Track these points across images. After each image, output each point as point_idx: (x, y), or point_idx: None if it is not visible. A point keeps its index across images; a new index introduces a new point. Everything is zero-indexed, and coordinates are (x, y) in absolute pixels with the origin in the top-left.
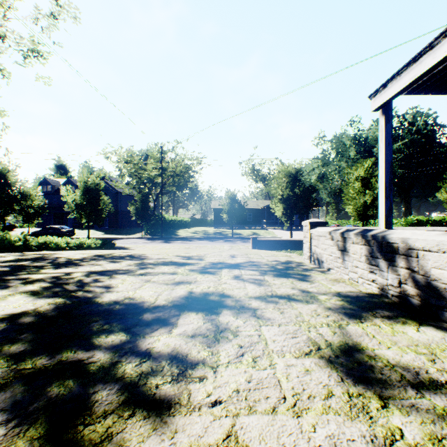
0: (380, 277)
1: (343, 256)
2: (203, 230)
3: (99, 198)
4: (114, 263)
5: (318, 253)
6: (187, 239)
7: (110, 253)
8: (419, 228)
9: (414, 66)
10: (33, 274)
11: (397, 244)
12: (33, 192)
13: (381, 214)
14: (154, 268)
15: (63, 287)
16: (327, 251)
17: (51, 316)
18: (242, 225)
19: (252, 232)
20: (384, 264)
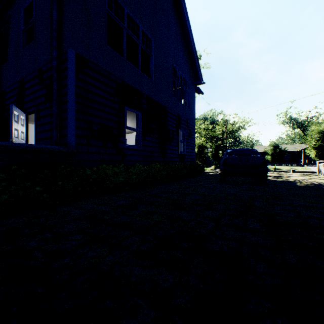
0: None
1: None
2: None
3: (204, 150)
4: None
5: (320, 171)
6: None
7: None
8: None
9: None
10: None
11: None
12: None
13: None
14: None
15: None
16: (322, 170)
17: None
18: (280, 163)
19: (290, 168)
20: None
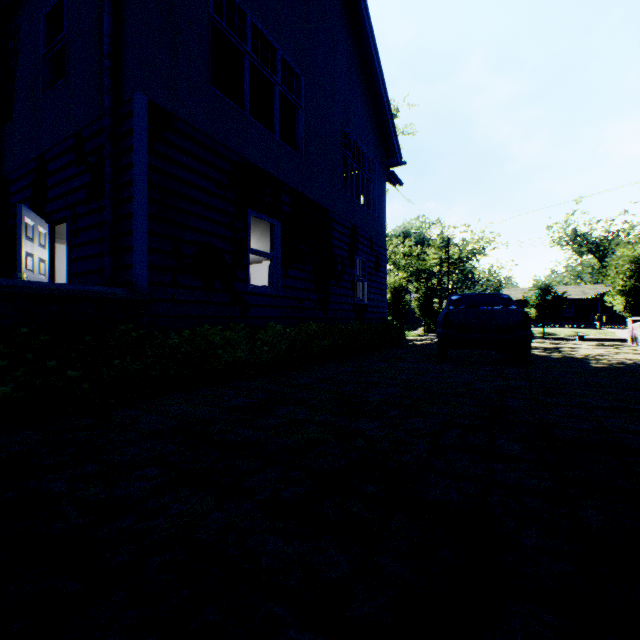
0: None
1: None
2: None
3: (403, 297)
4: None
5: (635, 338)
6: None
7: None
8: None
9: None
10: None
11: None
12: None
13: None
14: None
15: None
16: (639, 335)
17: None
18: (554, 322)
19: (574, 332)
20: None
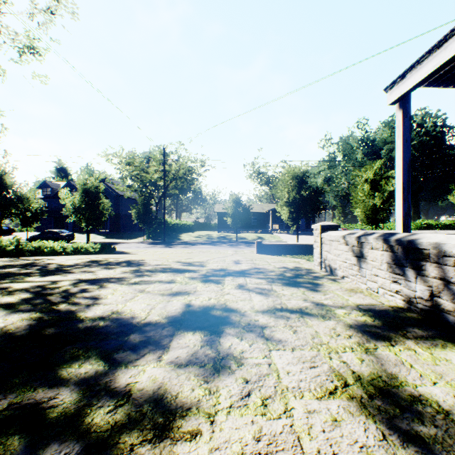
0: (406, 288)
1: (360, 263)
2: (207, 234)
3: (99, 200)
4: (107, 270)
5: (330, 260)
6: (190, 243)
7: (105, 259)
8: (439, 231)
9: (438, 53)
10: (15, 283)
11: (428, 251)
12: (30, 195)
13: (398, 216)
14: (151, 276)
15: (44, 298)
16: (341, 257)
17: (20, 336)
18: (246, 229)
19: (257, 236)
20: (411, 273)
